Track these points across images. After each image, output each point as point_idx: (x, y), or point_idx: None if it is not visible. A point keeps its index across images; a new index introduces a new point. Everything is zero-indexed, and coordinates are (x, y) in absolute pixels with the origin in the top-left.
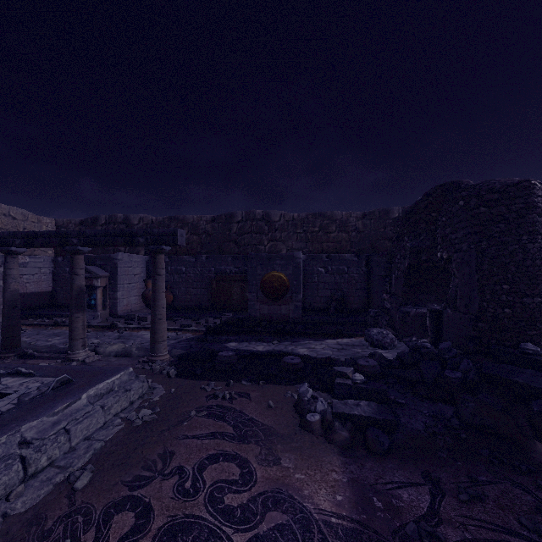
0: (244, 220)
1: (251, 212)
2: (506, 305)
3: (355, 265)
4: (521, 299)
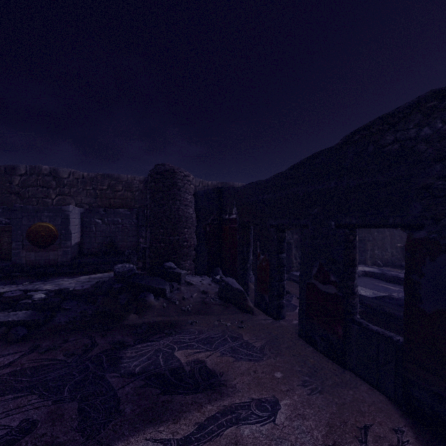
0: (28, 174)
1: (37, 167)
2: (162, 241)
3: (128, 217)
4: (169, 237)
